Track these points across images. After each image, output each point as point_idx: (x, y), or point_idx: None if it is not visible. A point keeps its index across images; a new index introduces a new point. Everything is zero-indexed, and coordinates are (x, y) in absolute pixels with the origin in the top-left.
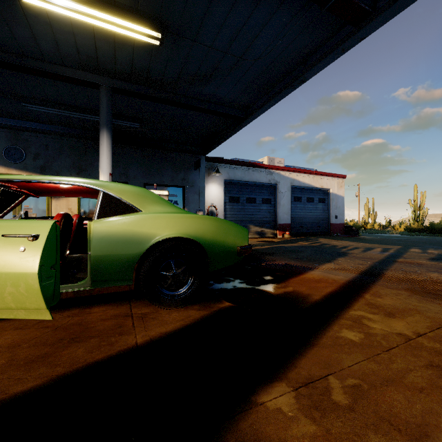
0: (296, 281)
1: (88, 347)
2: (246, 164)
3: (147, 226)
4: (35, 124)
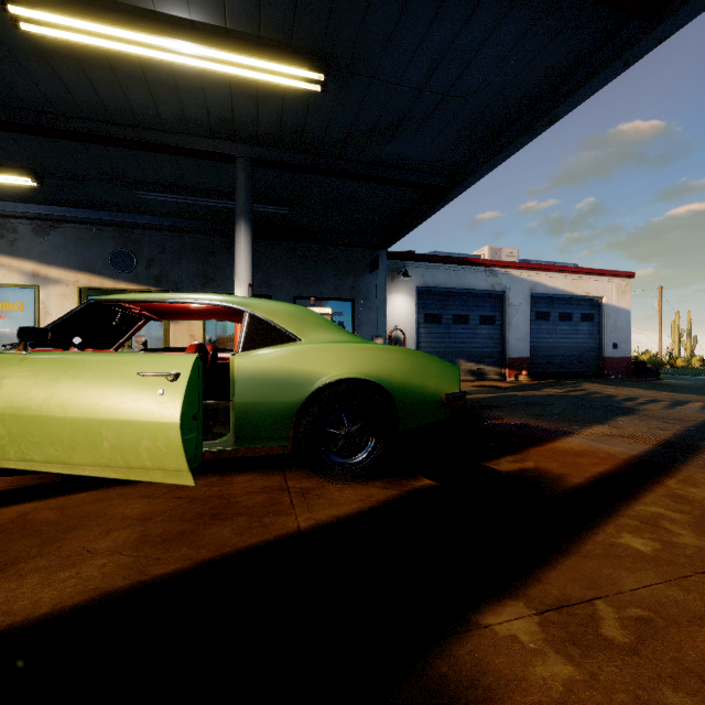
0: (540, 452)
1: (236, 528)
2: (452, 260)
3: (309, 362)
4: (149, 218)
